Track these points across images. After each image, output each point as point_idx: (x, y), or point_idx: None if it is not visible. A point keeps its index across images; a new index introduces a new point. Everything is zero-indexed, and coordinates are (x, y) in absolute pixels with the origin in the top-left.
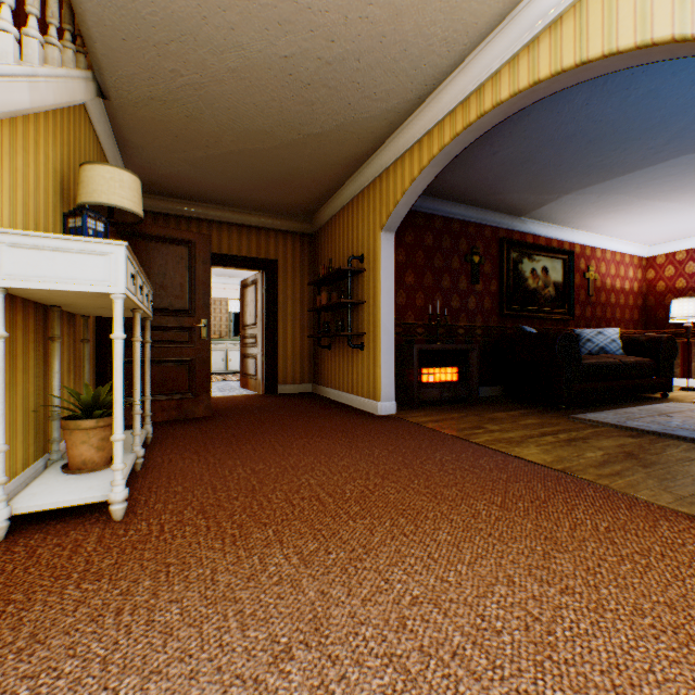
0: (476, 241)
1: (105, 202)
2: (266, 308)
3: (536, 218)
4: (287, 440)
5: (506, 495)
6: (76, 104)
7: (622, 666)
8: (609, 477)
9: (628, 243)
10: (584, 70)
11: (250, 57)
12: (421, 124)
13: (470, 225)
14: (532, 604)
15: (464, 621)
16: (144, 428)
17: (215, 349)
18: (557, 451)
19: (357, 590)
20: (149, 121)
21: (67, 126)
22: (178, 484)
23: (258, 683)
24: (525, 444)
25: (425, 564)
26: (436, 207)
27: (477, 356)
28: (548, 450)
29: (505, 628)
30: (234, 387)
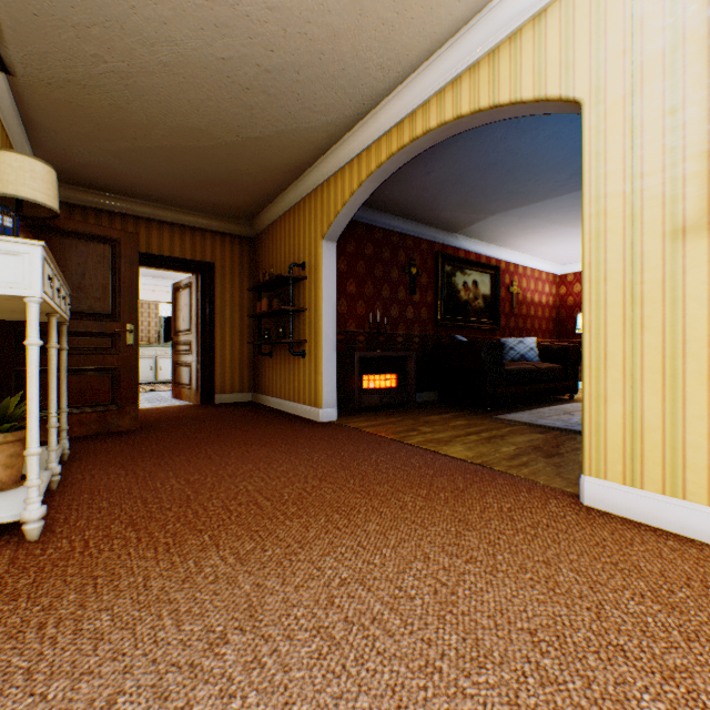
0: (414, 254)
1: (13, 193)
2: (202, 314)
3: (468, 235)
4: (225, 449)
5: (431, 488)
6: None
7: (505, 610)
8: (517, 467)
9: (544, 262)
10: (497, 112)
11: (184, 53)
12: (360, 140)
13: (409, 238)
14: (442, 573)
15: (384, 593)
16: (60, 443)
17: (143, 356)
18: (479, 447)
19: (291, 579)
20: (65, 104)
21: None
22: (103, 500)
23: (194, 667)
24: (452, 443)
25: (354, 551)
26: (376, 219)
27: (414, 363)
28: (472, 447)
29: (418, 594)
30: (165, 397)
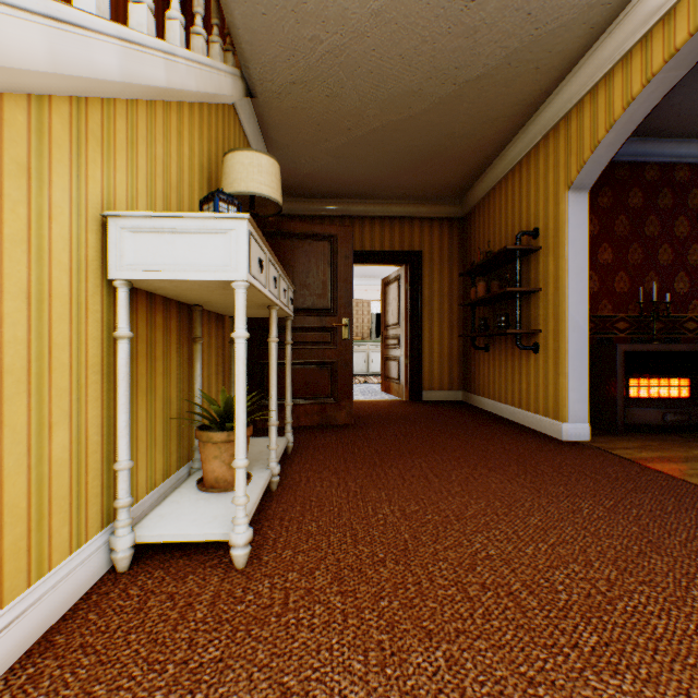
0: None
1: (244, 191)
2: (409, 306)
3: None
4: (441, 467)
5: None
6: (224, 102)
7: None
8: None
9: None
10: None
11: None
12: (650, 8)
13: None
14: None
15: None
16: (285, 436)
17: (357, 350)
18: None
19: None
20: (291, 112)
21: (215, 123)
22: (312, 520)
23: None
24: None
25: None
26: (647, 152)
27: None
28: None
29: None
30: (375, 390)
